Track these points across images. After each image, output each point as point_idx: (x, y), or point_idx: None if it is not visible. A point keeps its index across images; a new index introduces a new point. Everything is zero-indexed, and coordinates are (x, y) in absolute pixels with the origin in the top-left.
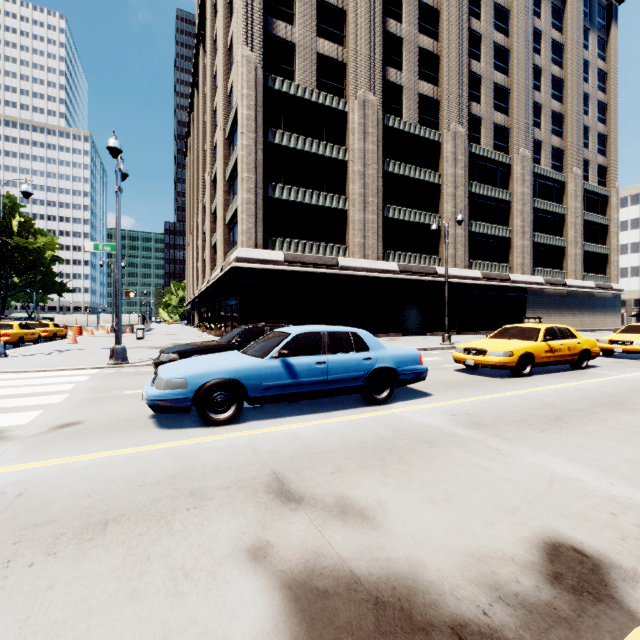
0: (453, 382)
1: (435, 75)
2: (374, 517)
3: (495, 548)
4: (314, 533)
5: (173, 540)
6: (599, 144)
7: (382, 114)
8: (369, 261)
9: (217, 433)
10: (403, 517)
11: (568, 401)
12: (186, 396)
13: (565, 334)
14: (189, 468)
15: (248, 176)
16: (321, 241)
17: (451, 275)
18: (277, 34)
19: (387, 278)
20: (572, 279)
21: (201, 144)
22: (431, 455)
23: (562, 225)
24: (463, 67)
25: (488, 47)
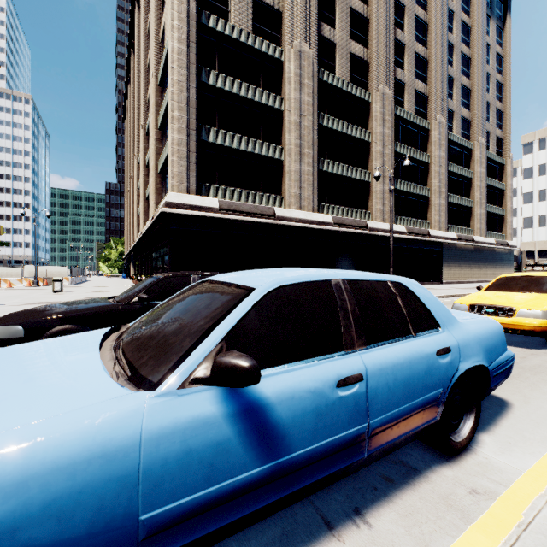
0: None
1: (365, 37)
2: None
3: None
4: None
5: None
6: (497, 119)
7: (317, 68)
8: (305, 212)
9: None
10: None
11: None
12: None
13: None
14: None
15: (179, 115)
16: (257, 190)
17: (380, 229)
18: None
19: (322, 230)
20: (478, 236)
21: (136, 101)
22: None
23: (469, 188)
24: (390, 33)
25: (410, 18)
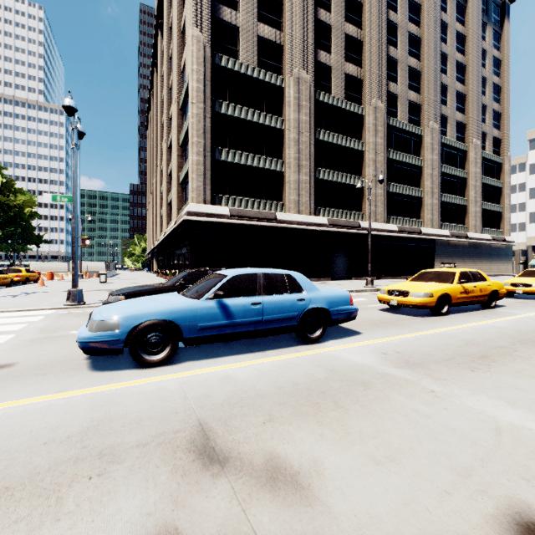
0: (379, 321)
1: (359, 58)
2: (309, 485)
3: (459, 534)
4: (236, 513)
5: (56, 529)
6: (494, 120)
7: (314, 90)
8: (303, 216)
9: (149, 375)
10: (343, 485)
11: (488, 339)
12: (118, 338)
13: (477, 277)
14: (108, 419)
15: (198, 141)
16: (261, 198)
17: (372, 228)
18: (223, 18)
19: (318, 230)
20: (473, 232)
21: (159, 116)
22: (367, 399)
23: (464, 187)
24: (382, 52)
25: (403, 35)
